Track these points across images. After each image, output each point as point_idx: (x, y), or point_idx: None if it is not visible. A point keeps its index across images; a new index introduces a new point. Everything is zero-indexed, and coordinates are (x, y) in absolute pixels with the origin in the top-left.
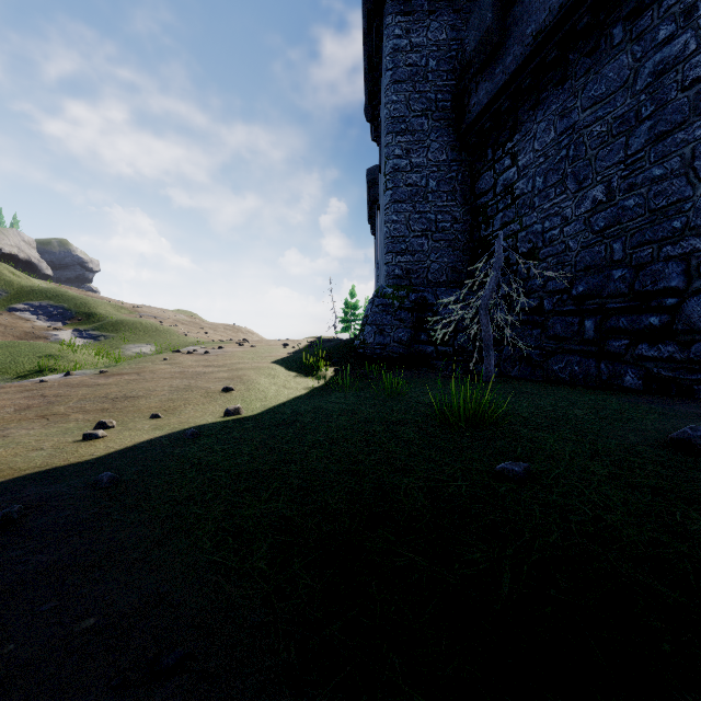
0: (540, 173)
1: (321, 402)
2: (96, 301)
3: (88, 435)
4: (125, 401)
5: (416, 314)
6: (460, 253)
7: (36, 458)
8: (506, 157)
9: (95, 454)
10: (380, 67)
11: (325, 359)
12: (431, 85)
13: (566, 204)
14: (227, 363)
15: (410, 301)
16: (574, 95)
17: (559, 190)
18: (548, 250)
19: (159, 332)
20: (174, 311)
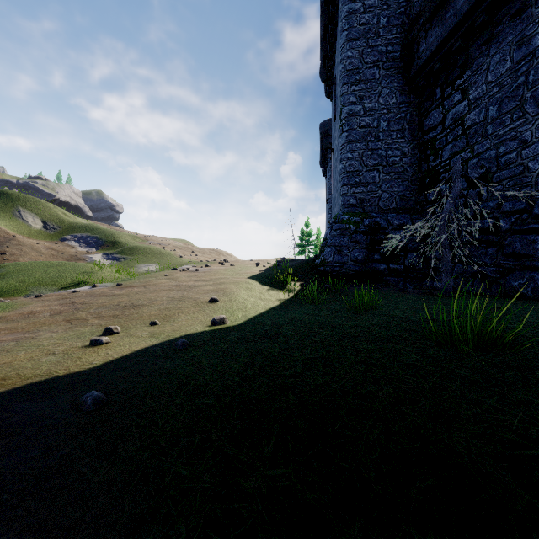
0: (494, 102)
1: (296, 313)
2: (119, 233)
3: (94, 341)
4: (132, 309)
5: (370, 237)
6: (408, 183)
7: (44, 364)
8: (456, 93)
9: (94, 362)
10: (335, 32)
11: (292, 275)
12: (381, 40)
13: (525, 127)
14: (212, 278)
15: (364, 226)
16: (534, 22)
17: (516, 115)
18: (503, 173)
19: (162, 255)
20: (174, 240)
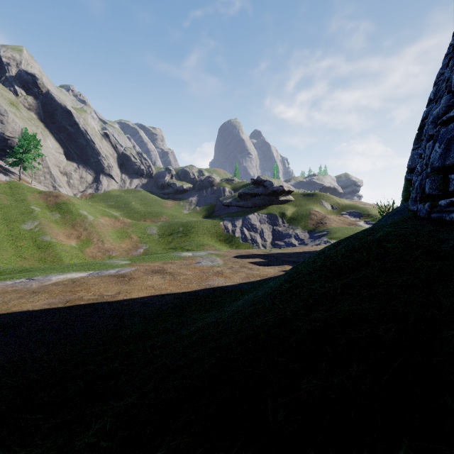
0: None
1: None
2: (370, 208)
3: None
4: None
5: None
6: None
7: None
8: None
9: None
10: None
11: None
12: None
13: None
14: None
15: None
16: None
17: None
18: None
19: None
20: None
